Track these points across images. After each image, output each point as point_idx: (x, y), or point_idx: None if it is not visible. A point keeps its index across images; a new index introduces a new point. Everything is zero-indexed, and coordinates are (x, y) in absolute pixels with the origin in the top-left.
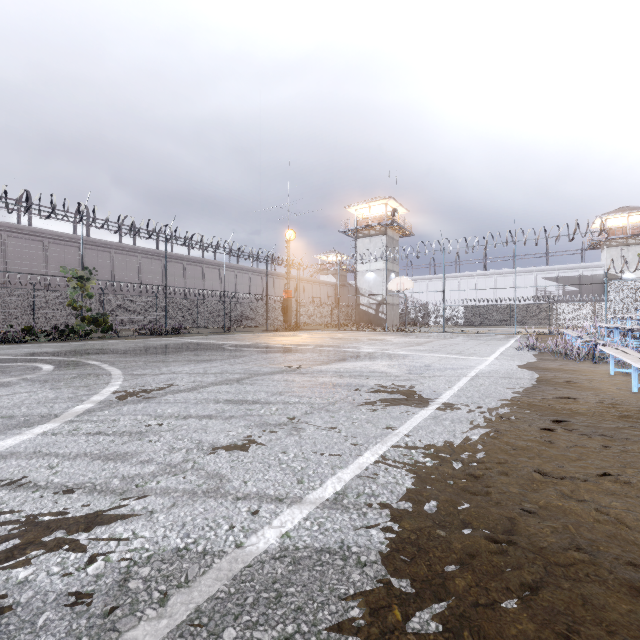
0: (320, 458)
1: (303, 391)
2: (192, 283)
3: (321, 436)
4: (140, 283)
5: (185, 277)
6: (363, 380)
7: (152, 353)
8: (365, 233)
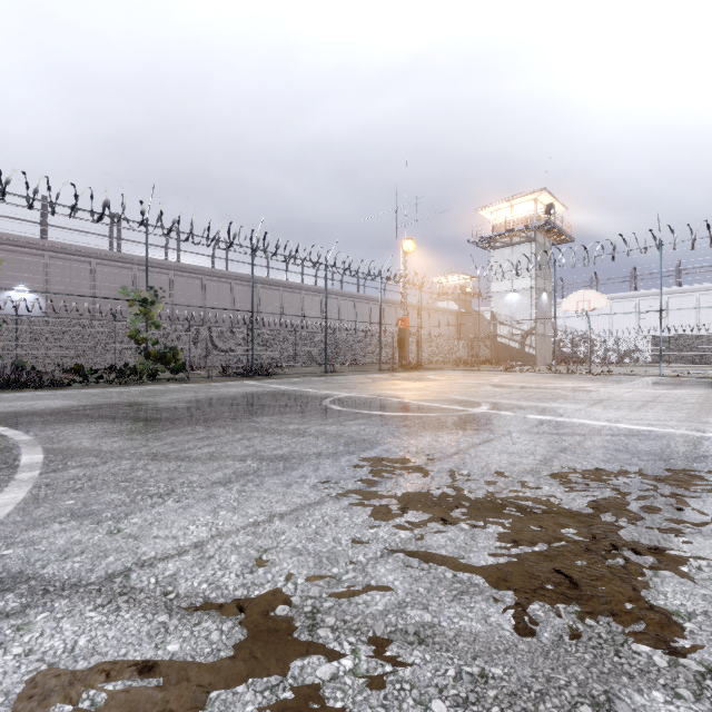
0: None
1: None
2: (290, 313)
3: None
4: (220, 308)
5: (282, 306)
6: None
7: (192, 420)
8: (505, 241)
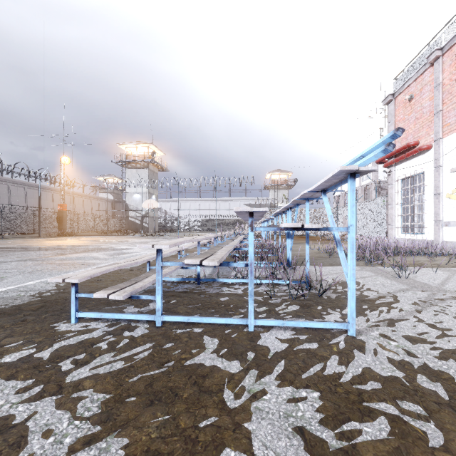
0: (5, 285)
1: (25, 267)
2: None
3: (14, 280)
4: None
5: None
6: (75, 261)
7: None
8: (133, 165)
